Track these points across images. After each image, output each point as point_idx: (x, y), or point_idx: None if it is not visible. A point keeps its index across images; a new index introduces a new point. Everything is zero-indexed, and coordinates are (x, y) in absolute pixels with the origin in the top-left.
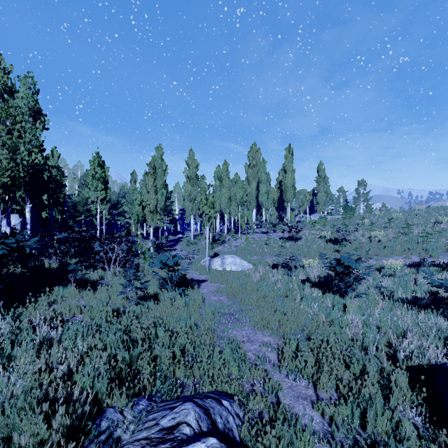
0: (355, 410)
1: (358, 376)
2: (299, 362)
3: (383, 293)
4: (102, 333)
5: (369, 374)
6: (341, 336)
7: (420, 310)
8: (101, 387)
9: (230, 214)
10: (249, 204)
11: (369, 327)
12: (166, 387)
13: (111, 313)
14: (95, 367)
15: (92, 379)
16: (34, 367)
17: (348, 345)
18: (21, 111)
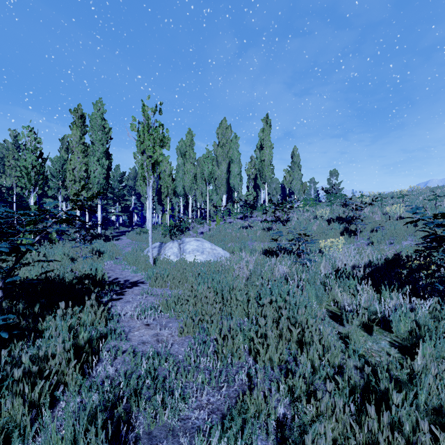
0: None
1: None
2: None
3: None
4: None
5: None
6: None
7: None
8: None
9: (196, 200)
10: (218, 189)
11: None
12: None
13: None
14: None
15: None
16: None
17: None
18: None
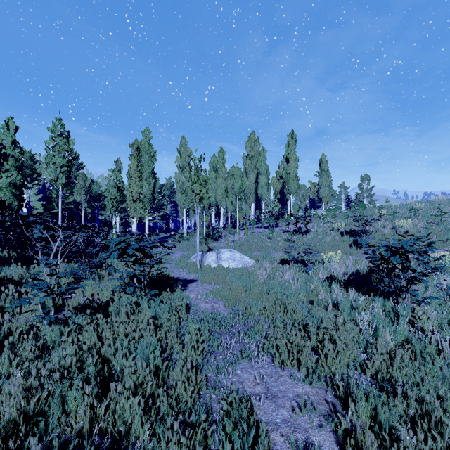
0: None
1: None
2: None
3: None
4: None
5: None
6: None
7: None
8: None
9: (227, 209)
10: (247, 198)
11: None
12: None
13: None
14: None
15: None
16: None
17: None
18: None
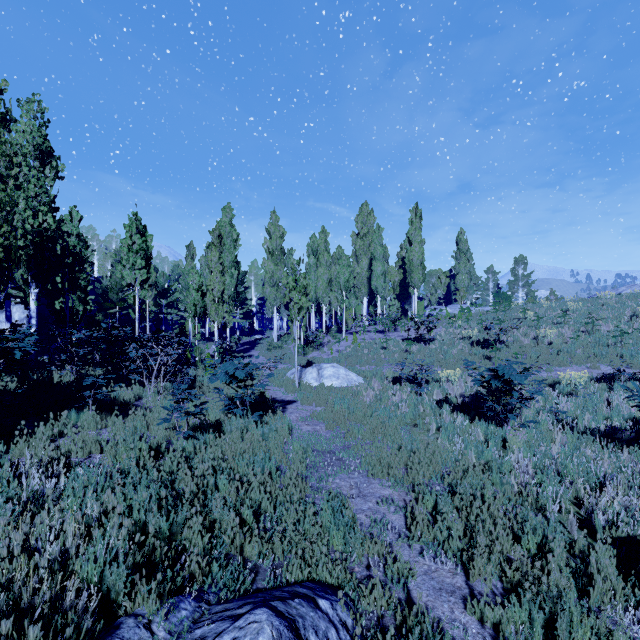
0: (536, 615)
1: (534, 554)
2: (439, 530)
3: (561, 421)
4: (128, 486)
5: (555, 552)
6: (503, 488)
7: (620, 447)
8: (115, 581)
9: (330, 305)
10: (358, 291)
11: (545, 474)
12: (229, 574)
13: (147, 452)
14: (109, 545)
15: (101, 568)
16: (1, 548)
17: (514, 503)
18: (22, 152)
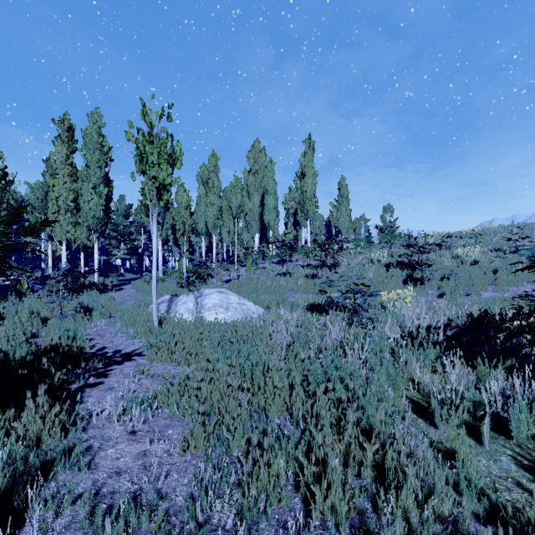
0: None
1: None
2: None
3: None
4: None
5: None
6: None
7: None
8: None
9: (222, 240)
10: (250, 227)
11: None
12: None
13: None
14: None
15: None
16: None
17: None
18: None
